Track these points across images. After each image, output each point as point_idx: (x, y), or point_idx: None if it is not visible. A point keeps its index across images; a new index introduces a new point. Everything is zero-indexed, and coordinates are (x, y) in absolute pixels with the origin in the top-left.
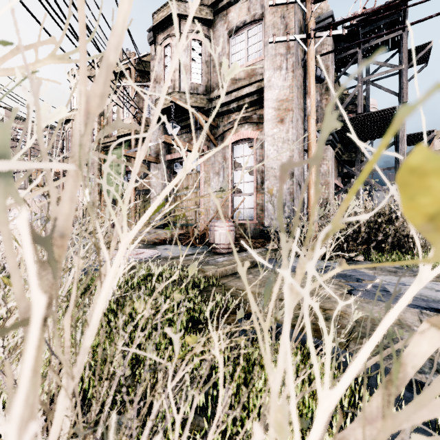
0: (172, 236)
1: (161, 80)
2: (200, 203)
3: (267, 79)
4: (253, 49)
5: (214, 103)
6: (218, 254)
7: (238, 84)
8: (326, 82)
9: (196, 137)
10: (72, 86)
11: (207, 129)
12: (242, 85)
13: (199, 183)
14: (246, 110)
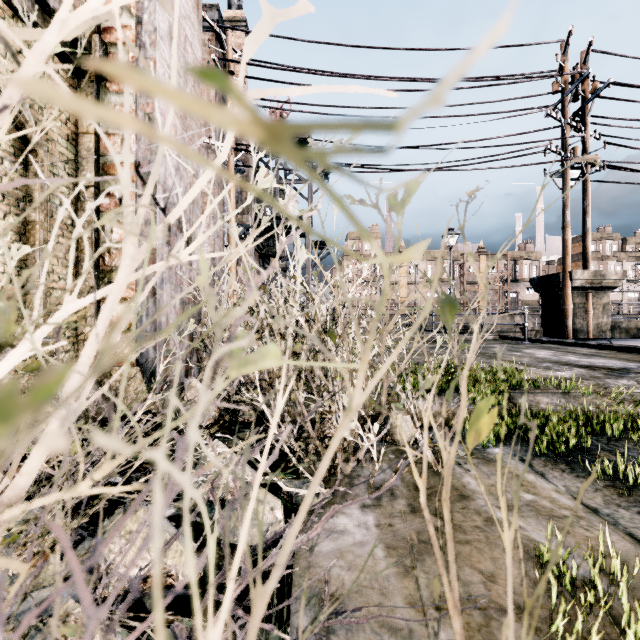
0: None
1: None
2: None
3: None
4: None
5: None
6: None
7: None
8: (246, 175)
9: None
10: None
11: None
12: None
13: None
14: None
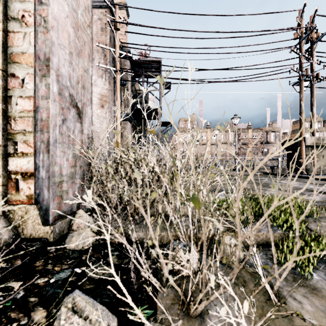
0: None
1: None
2: None
3: (94, 80)
4: None
5: None
6: None
7: None
8: (126, 86)
9: None
10: None
11: None
12: None
13: None
14: None
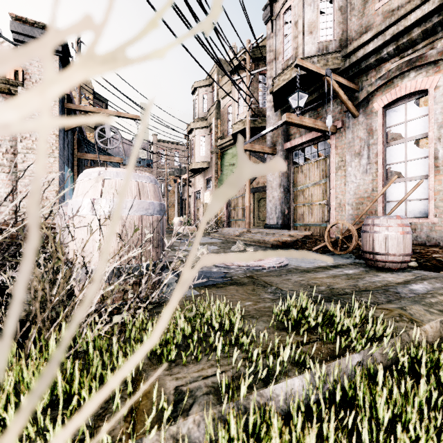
0: (295, 238)
1: (279, 54)
2: (330, 197)
3: None
4: None
5: (353, 57)
6: (380, 269)
7: (397, 14)
8: None
9: (325, 113)
10: (195, 98)
11: (344, 95)
12: (406, 11)
13: (327, 171)
14: (413, 48)
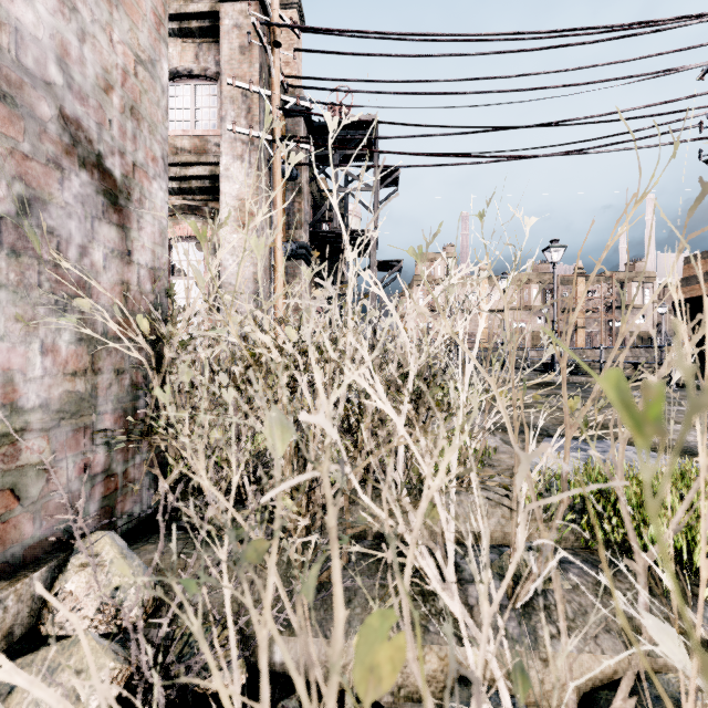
0: None
1: None
2: None
3: (224, 166)
4: (204, 115)
5: None
6: None
7: (180, 158)
8: (299, 181)
9: None
10: None
11: None
12: (187, 161)
13: None
14: (193, 197)
